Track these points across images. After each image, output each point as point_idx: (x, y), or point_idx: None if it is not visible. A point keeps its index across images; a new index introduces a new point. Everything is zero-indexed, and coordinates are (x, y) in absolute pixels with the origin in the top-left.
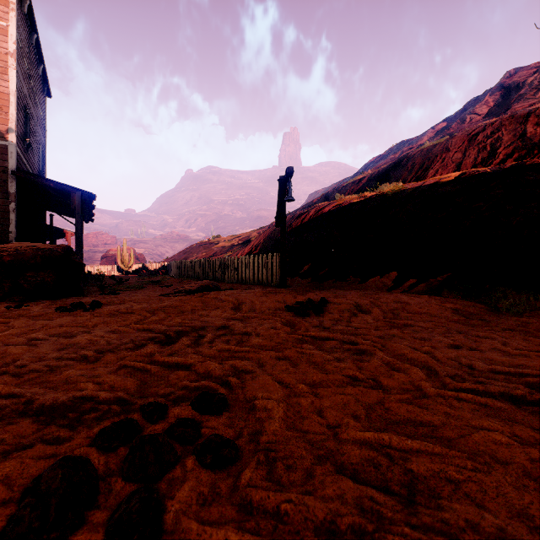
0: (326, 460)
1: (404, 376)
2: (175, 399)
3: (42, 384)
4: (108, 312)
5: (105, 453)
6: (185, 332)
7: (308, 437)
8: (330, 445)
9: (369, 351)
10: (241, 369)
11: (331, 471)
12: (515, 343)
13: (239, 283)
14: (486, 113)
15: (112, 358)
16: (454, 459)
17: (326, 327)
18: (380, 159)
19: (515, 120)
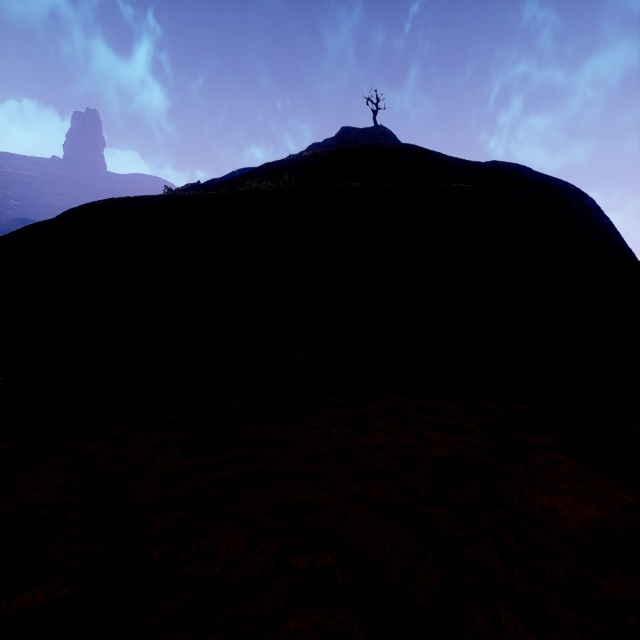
0: None
1: None
2: None
3: None
4: None
5: None
6: None
7: None
8: None
9: None
10: None
11: None
12: None
13: None
14: None
15: None
16: None
17: None
18: None
19: (388, 149)
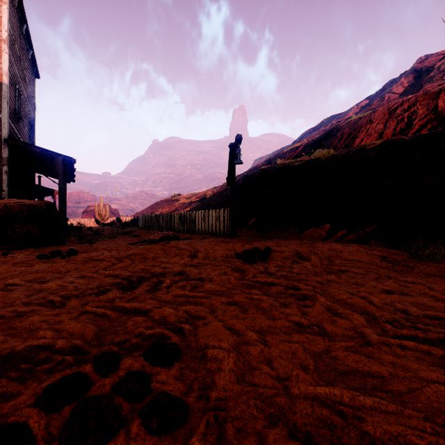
0: (278, 420)
1: (347, 322)
2: (129, 347)
3: (6, 330)
4: (81, 259)
5: (47, 414)
6: (146, 278)
7: (258, 391)
8: (281, 401)
9: (311, 296)
10: (194, 315)
11: (284, 435)
12: (441, 288)
13: (196, 233)
14: (401, 92)
15: (76, 303)
16: (411, 419)
17: (271, 273)
18: (314, 131)
19: (428, 96)
